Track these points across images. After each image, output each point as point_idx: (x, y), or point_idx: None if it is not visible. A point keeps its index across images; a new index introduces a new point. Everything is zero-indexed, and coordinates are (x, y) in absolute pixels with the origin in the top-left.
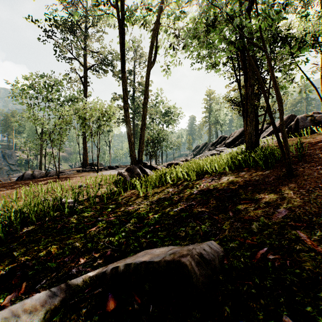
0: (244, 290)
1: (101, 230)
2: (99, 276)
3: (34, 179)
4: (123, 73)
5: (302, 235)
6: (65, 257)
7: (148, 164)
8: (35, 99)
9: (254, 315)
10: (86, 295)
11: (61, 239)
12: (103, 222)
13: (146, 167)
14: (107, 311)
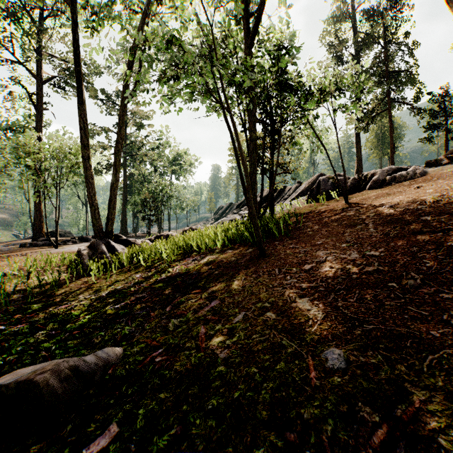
0: (104, 402)
1: None
2: None
3: None
4: (80, 104)
5: (202, 331)
6: None
7: (124, 238)
8: None
9: (85, 429)
10: None
11: None
12: (5, 332)
13: (120, 242)
14: None
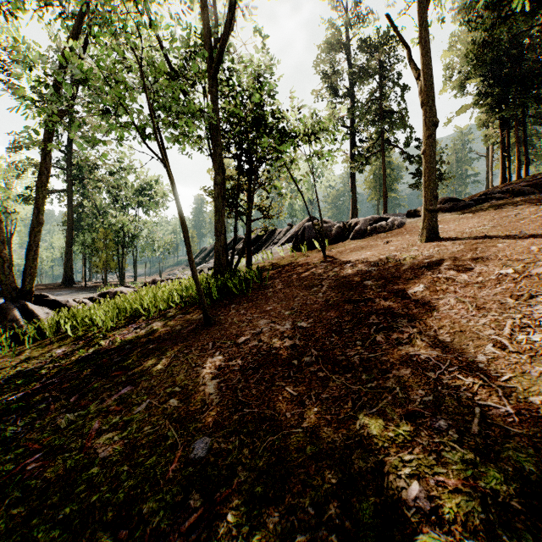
0: None
1: None
2: None
3: None
4: None
5: (95, 427)
6: None
7: (51, 297)
8: None
9: None
10: None
11: None
12: None
13: (45, 304)
14: None
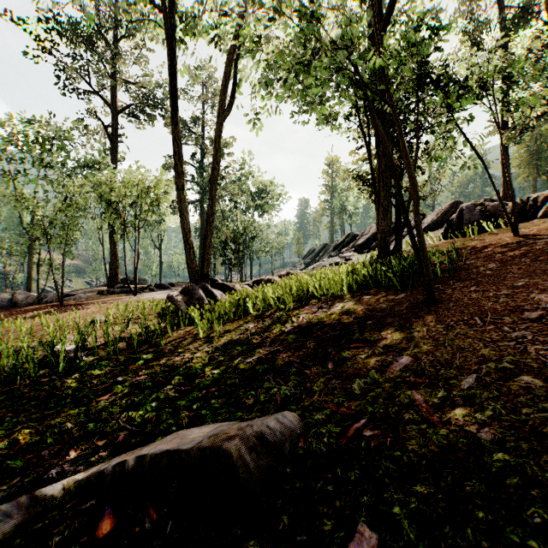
0: (317, 487)
1: (118, 399)
2: (95, 480)
3: (16, 308)
4: (175, 125)
5: (418, 398)
6: (44, 449)
7: (220, 282)
8: (19, 162)
9: (319, 526)
10: (66, 513)
11: (42, 418)
12: (125, 384)
13: (216, 287)
14: (96, 537)
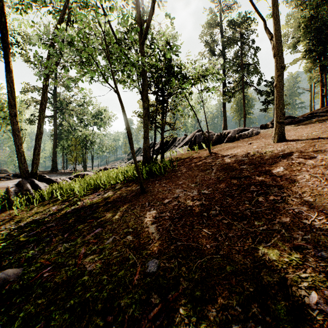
0: None
1: None
2: None
3: None
4: (8, 72)
5: (82, 252)
6: None
7: (47, 177)
8: None
9: None
10: None
11: None
12: None
13: (44, 181)
14: None
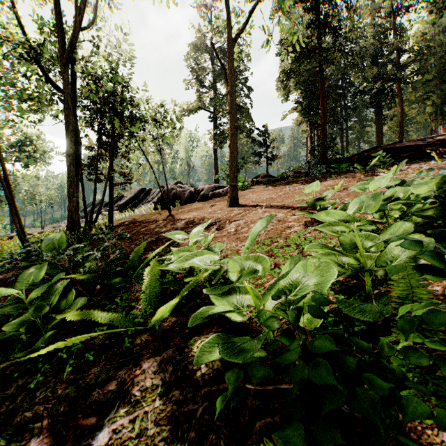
0: None
1: None
2: None
3: None
4: None
5: None
6: None
7: None
8: None
9: None
10: None
11: None
12: None
13: None
14: None
